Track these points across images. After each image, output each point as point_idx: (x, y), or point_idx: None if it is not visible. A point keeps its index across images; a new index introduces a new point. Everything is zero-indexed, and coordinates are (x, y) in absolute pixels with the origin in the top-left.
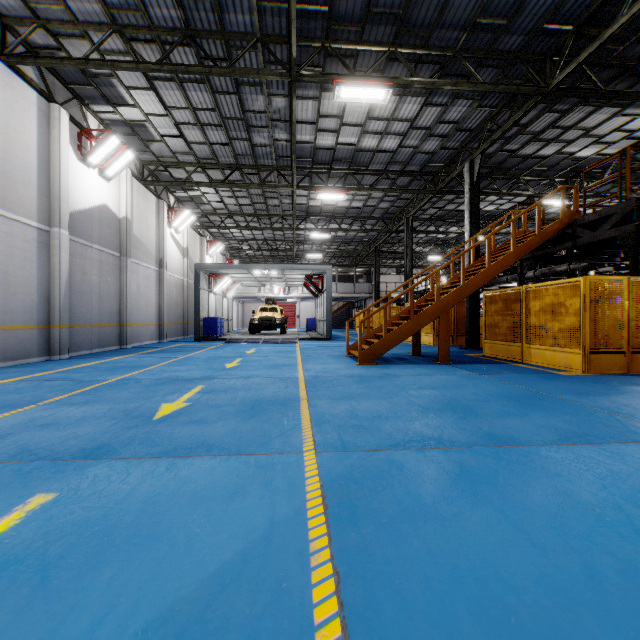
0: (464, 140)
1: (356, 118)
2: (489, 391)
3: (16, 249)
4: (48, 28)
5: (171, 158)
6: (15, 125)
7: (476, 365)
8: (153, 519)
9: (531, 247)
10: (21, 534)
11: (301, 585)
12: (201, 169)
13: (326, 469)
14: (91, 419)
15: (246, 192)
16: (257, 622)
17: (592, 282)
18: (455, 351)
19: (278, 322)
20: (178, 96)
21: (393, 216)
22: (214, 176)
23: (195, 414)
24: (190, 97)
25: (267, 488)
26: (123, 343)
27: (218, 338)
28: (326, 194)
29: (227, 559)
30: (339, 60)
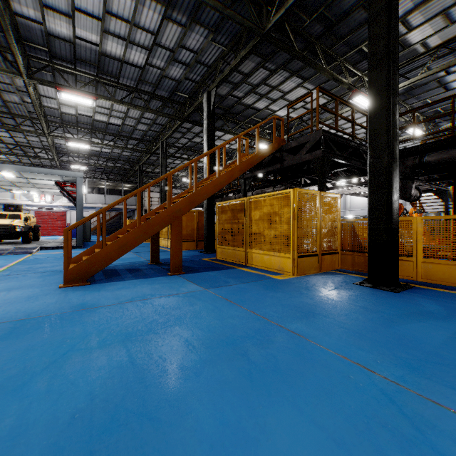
0: (203, 75)
1: (91, 6)
2: (209, 331)
3: None
4: None
5: None
6: None
7: (207, 273)
8: None
9: (253, 163)
10: None
11: None
12: None
13: None
14: None
15: None
16: None
17: (299, 194)
18: (195, 255)
19: (19, 230)
20: None
21: (152, 140)
22: None
23: None
24: None
25: None
26: None
27: None
28: (69, 94)
29: None
30: None
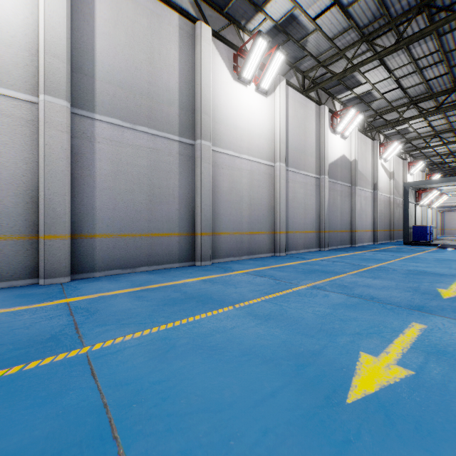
0: None
1: None
2: None
3: (307, 191)
4: (324, 65)
5: (386, 107)
6: (307, 126)
7: None
8: None
9: None
10: (429, 339)
11: None
12: (412, 105)
13: None
14: (391, 288)
15: None
16: None
17: None
18: None
19: None
20: (402, 58)
21: None
22: (424, 107)
23: None
24: (413, 53)
25: None
26: (353, 243)
27: (427, 243)
28: None
29: None
30: None
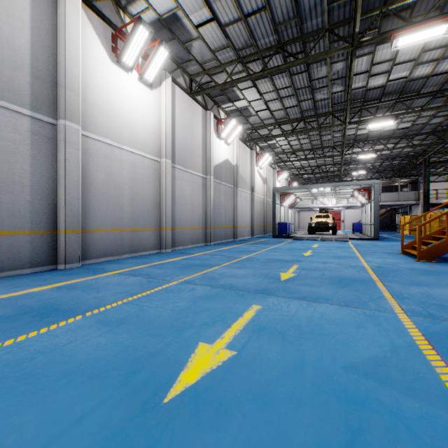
0: None
1: (409, 55)
2: None
3: (194, 189)
4: (208, 73)
5: (260, 123)
6: (194, 127)
7: None
8: (317, 326)
9: None
10: (259, 318)
11: (433, 378)
12: (277, 126)
13: (421, 326)
14: (249, 276)
15: (306, 134)
16: (410, 384)
17: None
18: None
19: (330, 225)
20: (268, 85)
21: (446, 128)
22: (285, 128)
23: (304, 280)
24: (275, 83)
25: (379, 327)
26: (235, 237)
27: (287, 236)
28: (375, 123)
29: (373, 354)
30: (396, 17)
